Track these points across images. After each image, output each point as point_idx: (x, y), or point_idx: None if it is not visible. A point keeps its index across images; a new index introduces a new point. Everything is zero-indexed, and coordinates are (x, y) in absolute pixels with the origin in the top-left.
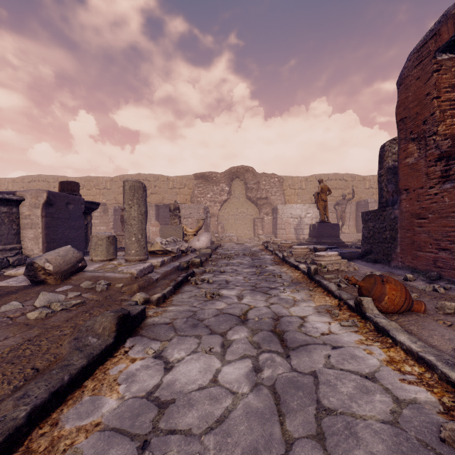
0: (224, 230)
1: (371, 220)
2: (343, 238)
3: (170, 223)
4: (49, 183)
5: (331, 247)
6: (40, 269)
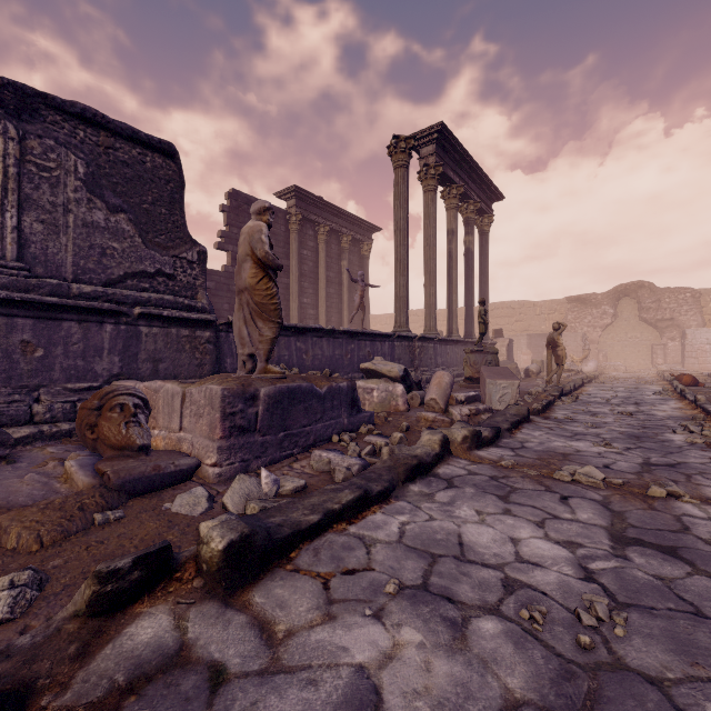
0: (606, 359)
1: None
2: None
3: None
4: (418, 317)
5: None
6: (531, 371)
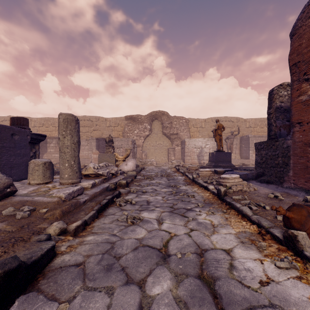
0: (146, 157)
1: (264, 149)
2: (232, 162)
3: (105, 151)
4: None
5: (228, 170)
6: None
